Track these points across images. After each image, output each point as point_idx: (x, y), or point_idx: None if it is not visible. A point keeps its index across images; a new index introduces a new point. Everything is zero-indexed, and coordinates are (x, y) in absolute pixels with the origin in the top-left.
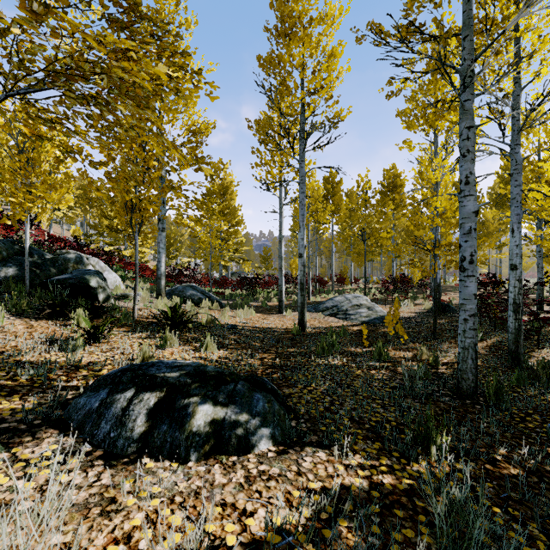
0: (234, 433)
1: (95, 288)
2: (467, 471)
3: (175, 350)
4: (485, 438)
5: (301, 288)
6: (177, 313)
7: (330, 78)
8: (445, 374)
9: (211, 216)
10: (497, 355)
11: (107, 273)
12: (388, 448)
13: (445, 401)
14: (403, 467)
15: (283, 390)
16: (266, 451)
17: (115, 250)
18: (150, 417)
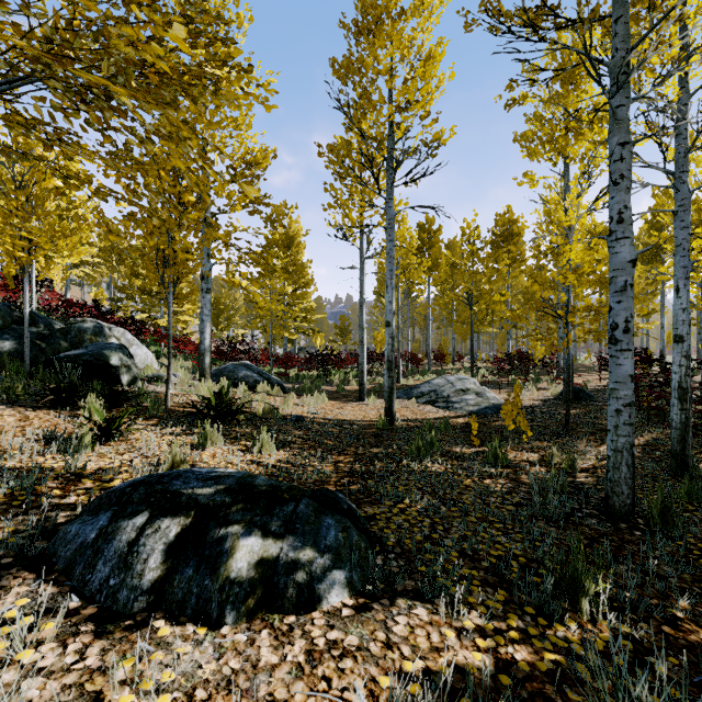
0: (292, 580)
1: (117, 367)
2: (638, 637)
3: (219, 451)
4: (657, 583)
5: (388, 367)
6: (223, 400)
7: (427, 87)
8: (586, 484)
9: (271, 273)
10: (654, 458)
11: (136, 348)
12: (518, 599)
13: (591, 525)
14: (542, 632)
15: (364, 509)
16: (340, 606)
17: (148, 318)
18: (169, 555)
